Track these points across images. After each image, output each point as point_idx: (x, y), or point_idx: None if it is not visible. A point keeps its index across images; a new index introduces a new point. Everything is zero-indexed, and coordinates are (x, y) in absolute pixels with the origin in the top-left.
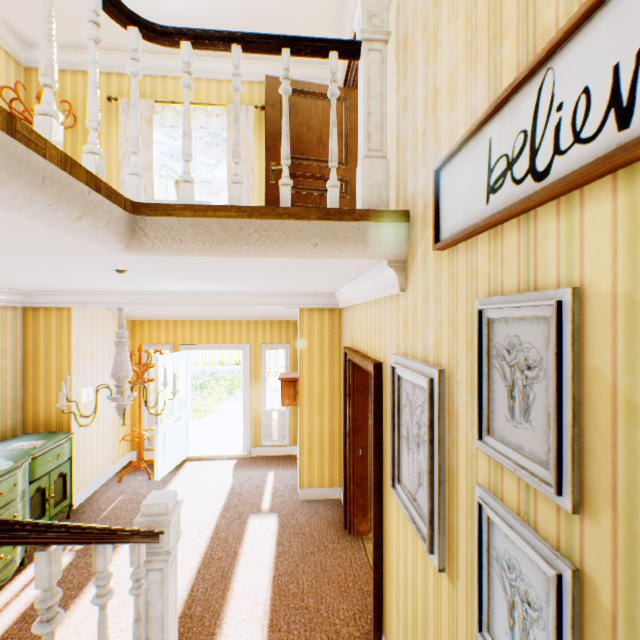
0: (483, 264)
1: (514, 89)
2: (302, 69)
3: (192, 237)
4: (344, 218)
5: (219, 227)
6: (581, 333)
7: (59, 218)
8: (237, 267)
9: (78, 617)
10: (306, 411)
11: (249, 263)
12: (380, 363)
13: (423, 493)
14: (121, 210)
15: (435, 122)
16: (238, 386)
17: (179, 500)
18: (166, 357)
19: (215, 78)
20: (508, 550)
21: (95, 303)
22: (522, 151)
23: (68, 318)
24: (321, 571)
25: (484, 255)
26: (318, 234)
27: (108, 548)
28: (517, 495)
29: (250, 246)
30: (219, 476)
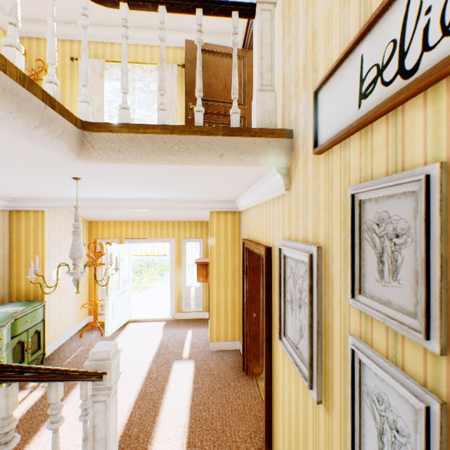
0: (355, 158)
1: (384, 7)
2: (212, 38)
3: (128, 148)
4: (243, 134)
5: (148, 141)
6: (448, 201)
7: (19, 125)
8: (163, 175)
9: (46, 436)
10: (215, 286)
11: (171, 171)
12: (270, 247)
13: (304, 343)
14: (72, 126)
15: (314, 56)
16: (167, 270)
17: (119, 349)
18: (114, 247)
19: (149, 44)
20: (378, 386)
21: (62, 207)
22: (391, 57)
23: (42, 218)
24: (226, 402)
25: (356, 151)
26: (223, 147)
27: (59, 385)
28: (386, 342)
29: (172, 156)
30: (152, 333)
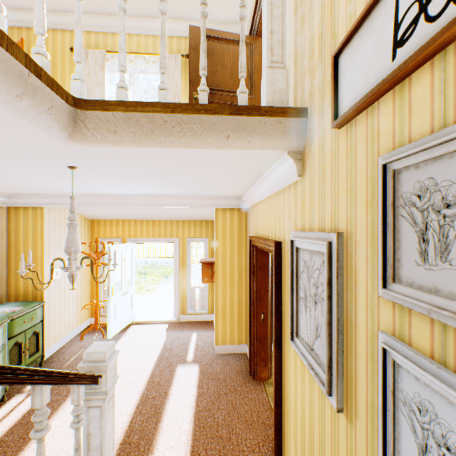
0: (386, 123)
1: None
2: (217, 27)
3: (124, 129)
4: (252, 113)
5: (147, 120)
6: None
7: None
8: (164, 162)
9: None
10: (220, 286)
11: (173, 156)
12: (280, 242)
13: (320, 343)
14: (63, 101)
15: (332, 19)
16: (171, 272)
17: (116, 350)
18: (116, 246)
19: (151, 34)
20: (419, 393)
21: (61, 204)
22: None
23: (41, 215)
24: (232, 408)
25: (387, 114)
26: (230, 127)
27: (45, 388)
28: (430, 338)
29: (173, 137)
30: (155, 336)
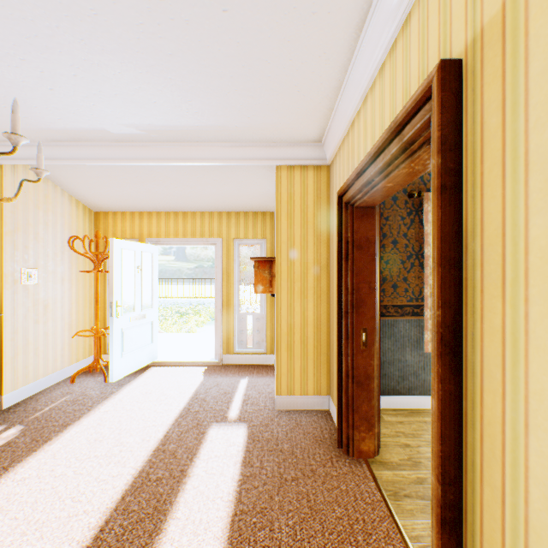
0: None
1: None
2: None
3: None
4: None
5: None
6: None
7: None
8: None
9: None
10: (284, 297)
11: None
12: (455, 60)
13: None
14: None
15: None
16: None
17: None
18: (124, 243)
19: None
20: None
21: (28, 159)
22: None
23: None
24: (309, 511)
25: None
26: None
27: None
28: None
29: None
30: (183, 381)
